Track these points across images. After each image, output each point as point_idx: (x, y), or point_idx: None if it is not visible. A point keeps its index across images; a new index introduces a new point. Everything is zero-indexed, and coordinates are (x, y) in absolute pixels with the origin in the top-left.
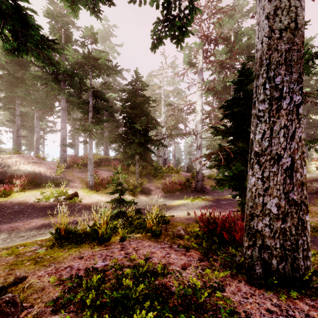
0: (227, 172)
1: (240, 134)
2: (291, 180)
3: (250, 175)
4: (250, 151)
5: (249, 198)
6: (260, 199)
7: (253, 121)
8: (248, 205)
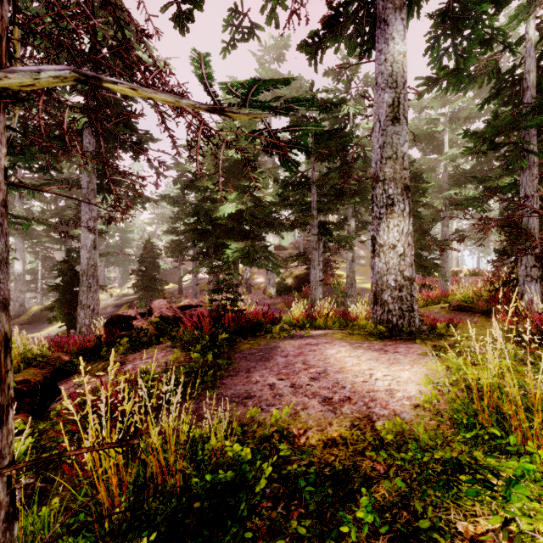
0: (61, 312)
1: (68, 290)
2: (95, 313)
3: (81, 313)
4: (80, 304)
5: (80, 321)
6: (85, 321)
7: (82, 293)
8: (80, 324)
